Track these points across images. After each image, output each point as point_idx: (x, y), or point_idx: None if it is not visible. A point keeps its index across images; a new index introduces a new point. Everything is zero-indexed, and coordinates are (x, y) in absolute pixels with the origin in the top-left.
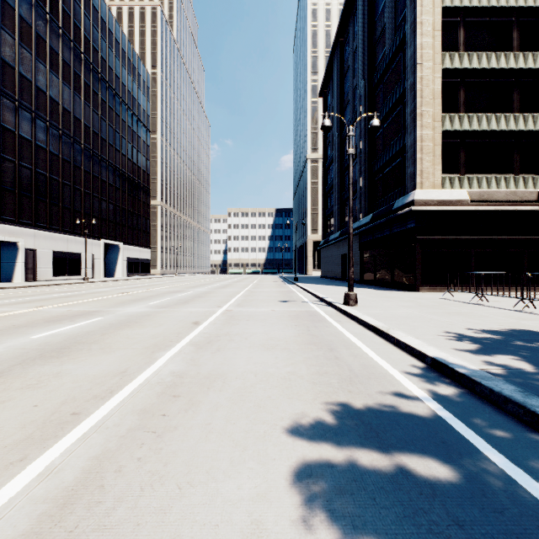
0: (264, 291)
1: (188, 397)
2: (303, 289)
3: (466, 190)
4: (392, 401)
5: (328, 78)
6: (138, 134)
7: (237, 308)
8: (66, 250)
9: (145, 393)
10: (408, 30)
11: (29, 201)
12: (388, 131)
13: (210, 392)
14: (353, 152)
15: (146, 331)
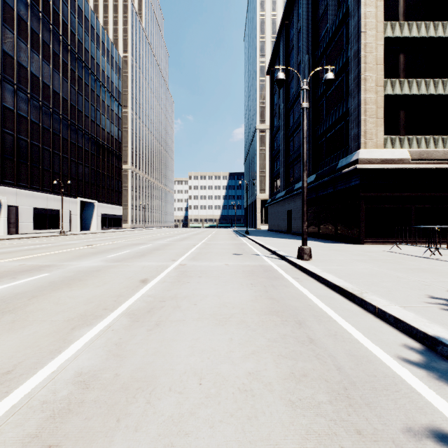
0: (218, 244)
1: None
2: (254, 241)
3: (407, 150)
4: None
5: (274, 58)
6: (111, 107)
7: (190, 262)
8: (45, 207)
9: (2, 438)
10: (351, 3)
11: (12, 163)
12: (331, 99)
13: (117, 432)
14: (307, 105)
15: (83, 292)
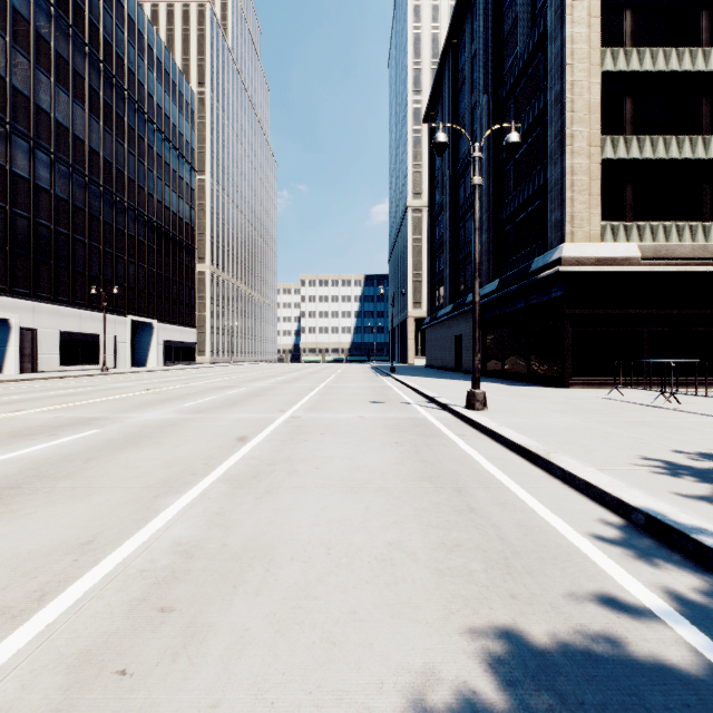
0: (348, 387)
1: (189, 612)
2: (403, 384)
3: (636, 244)
4: (606, 625)
5: (435, 97)
6: (179, 173)
7: (307, 414)
8: (78, 330)
9: (106, 601)
10: (551, 18)
11: (26, 263)
12: (522, 164)
13: (236, 597)
14: (480, 181)
15: (159, 454)
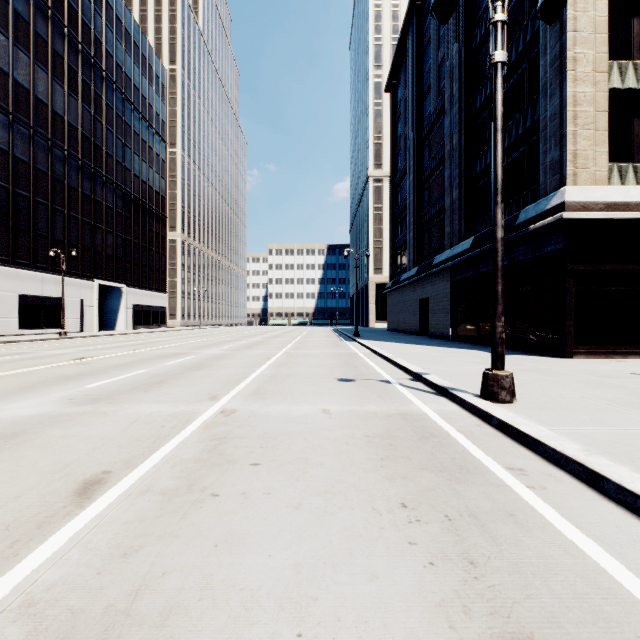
0: (310, 355)
1: None
2: (372, 350)
3: None
4: None
5: (398, 64)
6: (149, 144)
7: (248, 404)
8: (40, 293)
9: None
10: None
11: None
12: None
13: None
14: (504, 57)
15: None
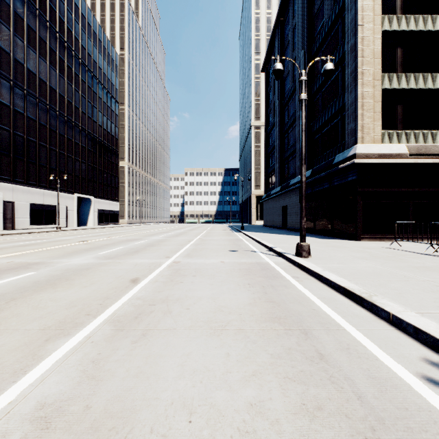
0: (214, 240)
1: None
2: (250, 237)
3: (405, 145)
4: None
5: (269, 55)
6: (108, 104)
7: (185, 259)
8: (42, 202)
9: None
10: None
11: (8, 159)
12: (327, 94)
13: None
14: (305, 96)
15: (67, 294)
